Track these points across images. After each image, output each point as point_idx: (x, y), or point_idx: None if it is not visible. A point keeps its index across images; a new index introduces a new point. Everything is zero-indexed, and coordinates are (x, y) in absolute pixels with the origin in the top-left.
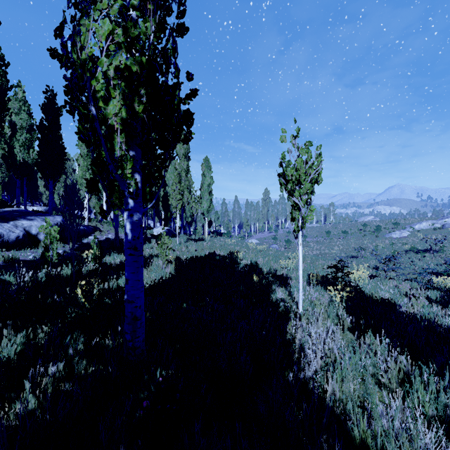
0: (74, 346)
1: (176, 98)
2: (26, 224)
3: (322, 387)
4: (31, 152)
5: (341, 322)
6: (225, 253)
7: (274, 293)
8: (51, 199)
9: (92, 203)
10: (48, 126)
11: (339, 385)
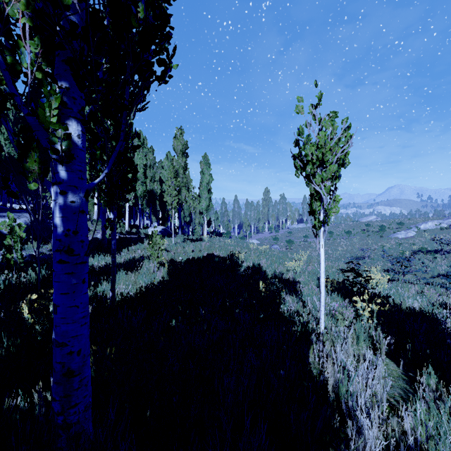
0: None
1: None
2: None
3: None
4: None
5: (377, 346)
6: (225, 254)
7: (284, 303)
8: None
9: None
10: None
11: None
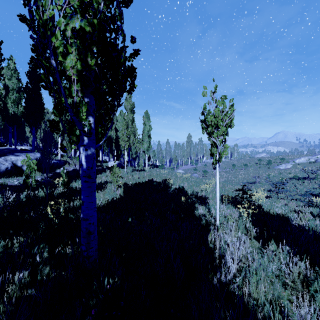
0: (41, 255)
1: (122, 57)
2: (13, 159)
3: (241, 290)
4: (19, 107)
5: (249, 232)
6: (160, 180)
7: (197, 210)
8: (34, 141)
9: (64, 144)
10: (32, 88)
11: (254, 287)
